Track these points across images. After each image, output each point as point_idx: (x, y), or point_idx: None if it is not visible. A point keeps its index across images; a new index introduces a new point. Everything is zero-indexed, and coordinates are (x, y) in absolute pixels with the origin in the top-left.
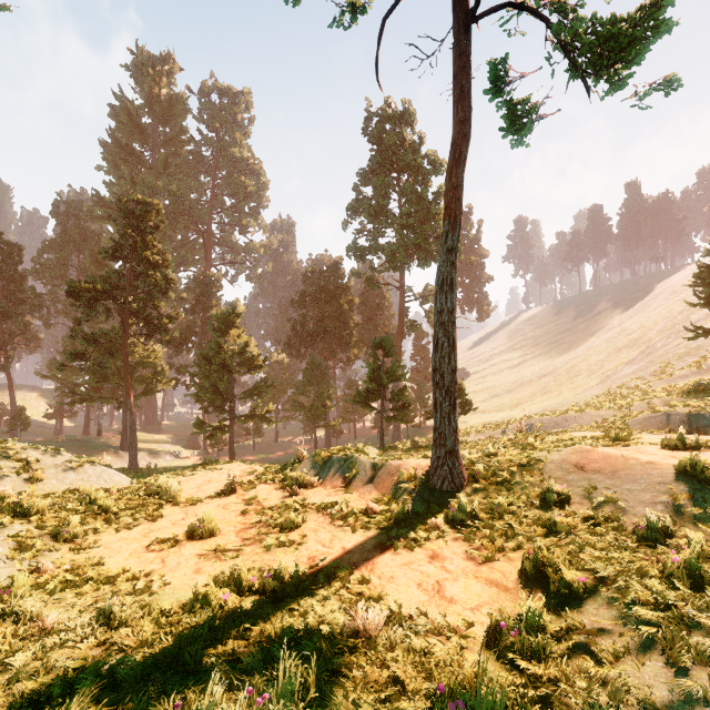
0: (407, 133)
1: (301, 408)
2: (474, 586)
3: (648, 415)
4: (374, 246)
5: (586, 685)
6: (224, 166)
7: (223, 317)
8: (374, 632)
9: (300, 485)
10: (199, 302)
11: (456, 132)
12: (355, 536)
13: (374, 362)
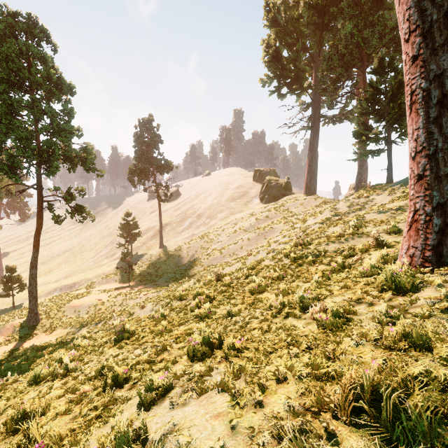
0: None
1: None
2: (49, 337)
3: (100, 280)
4: None
5: (69, 336)
6: None
7: None
8: (34, 346)
9: None
10: None
11: (38, 226)
12: (9, 345)
13: None
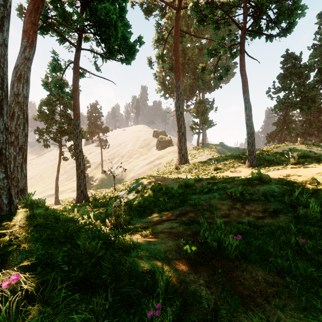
0: None
1: None
2: None
3: (73, 190)
4: None
5: None
6: None
7: None
8: None
9: None
10: None
11: (60, 162)
12: None
13: None
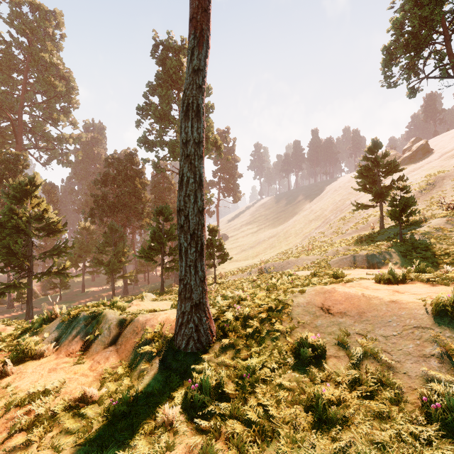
0: (184, 60)
1: (100, 264)
2: None
3: (341, 257)
4: (159, 140)
5: None
6: (34, 67)
7: (19, 187)
8: None
9: (25, 356)
10: (3, 176)
11: None
12: None
13: (157, 225)
